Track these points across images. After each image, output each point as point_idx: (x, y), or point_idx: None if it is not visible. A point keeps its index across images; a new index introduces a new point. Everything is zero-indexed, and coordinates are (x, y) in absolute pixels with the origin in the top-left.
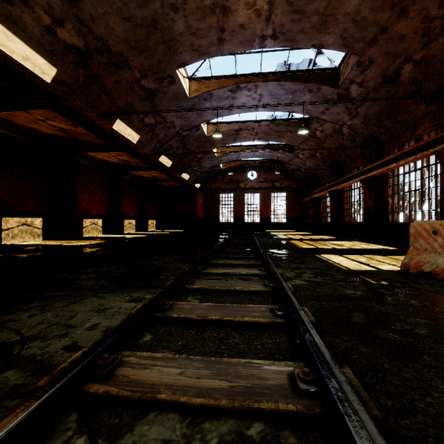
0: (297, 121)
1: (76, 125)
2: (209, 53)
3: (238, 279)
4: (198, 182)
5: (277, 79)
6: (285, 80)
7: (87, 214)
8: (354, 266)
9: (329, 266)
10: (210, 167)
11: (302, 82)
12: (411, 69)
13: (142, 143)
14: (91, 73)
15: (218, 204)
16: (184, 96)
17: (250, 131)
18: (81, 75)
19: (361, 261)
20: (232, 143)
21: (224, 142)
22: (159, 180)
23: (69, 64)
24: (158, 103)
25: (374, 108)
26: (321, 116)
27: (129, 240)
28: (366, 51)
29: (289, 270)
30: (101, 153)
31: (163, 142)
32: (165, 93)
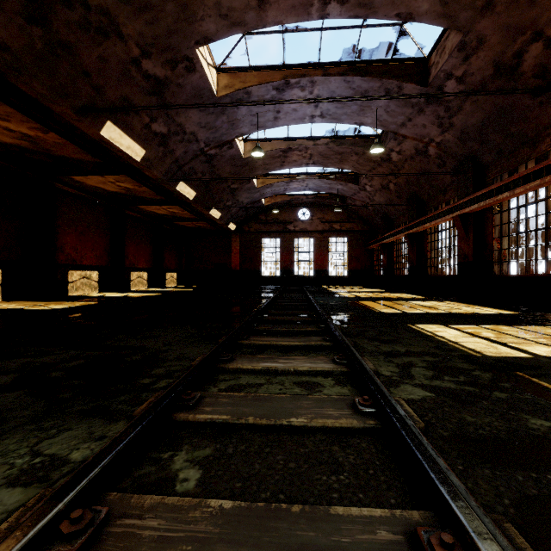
0: (365, 139)
1: (45, 130)
2: (245, 22)
3: (293, 386)
4: (232, 222)
5: (343, 72)
6: (353, 74)
7: (75, 263)
8: (486, 347)
9: (445, 347)
10: (249, 203)
11: (377, 78)
12: (540, 52)
13: (150, 161)
14: (56, 38)
15: (260, 252)
16: (209, 93)
17: (303, 152)
18: (38, 40)
19: (488, 336)
20: (277, 169)
21: (267, 168)
22: (180, 218)
23: (12, 15)
24: (171, 102)
25: (476, 116)
26: (400, 131)
27: (131, 301)
28: (475, 25)
29: (382, 358)
30: (93, 177)
31: (181, 163)
32: (181, 86)
